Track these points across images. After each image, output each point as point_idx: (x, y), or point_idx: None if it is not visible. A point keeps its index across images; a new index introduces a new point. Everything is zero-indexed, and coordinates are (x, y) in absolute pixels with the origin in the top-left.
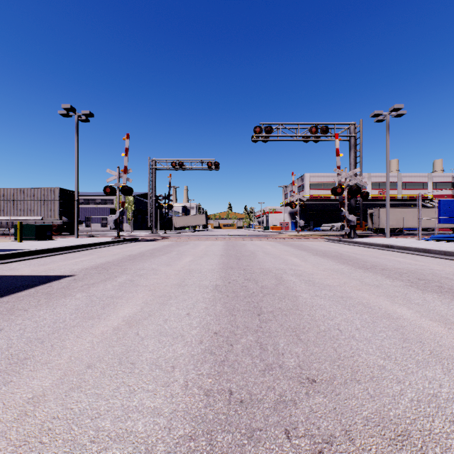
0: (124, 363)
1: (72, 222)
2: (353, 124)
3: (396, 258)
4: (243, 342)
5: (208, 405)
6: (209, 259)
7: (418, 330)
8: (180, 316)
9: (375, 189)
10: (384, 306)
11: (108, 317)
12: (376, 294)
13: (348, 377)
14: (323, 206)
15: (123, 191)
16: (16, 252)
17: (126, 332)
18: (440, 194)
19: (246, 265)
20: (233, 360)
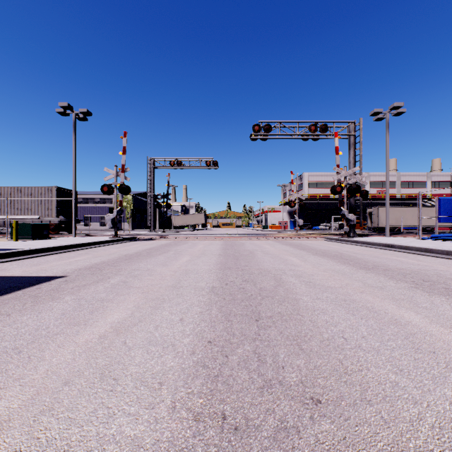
0: (106, 379)
1: (69, 221)
2: (353, 122)
3: (397, 258)
4: (240, 352)
5: (198, 433)
6: (207, 259)
7: (429, 338)
8: (173, 321)
9: (374, 188)
10: (390, 311)
11: (95, 323)
12: (380, 296)
13: (357, 396)
14: (322, 205)
15: (121, 189)
16: (9, 252)
17: (113, 340)
18: (438, 193)
19: (244, 265)
20: (227, 375)
